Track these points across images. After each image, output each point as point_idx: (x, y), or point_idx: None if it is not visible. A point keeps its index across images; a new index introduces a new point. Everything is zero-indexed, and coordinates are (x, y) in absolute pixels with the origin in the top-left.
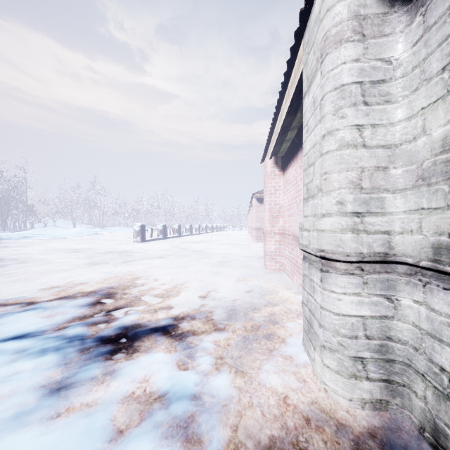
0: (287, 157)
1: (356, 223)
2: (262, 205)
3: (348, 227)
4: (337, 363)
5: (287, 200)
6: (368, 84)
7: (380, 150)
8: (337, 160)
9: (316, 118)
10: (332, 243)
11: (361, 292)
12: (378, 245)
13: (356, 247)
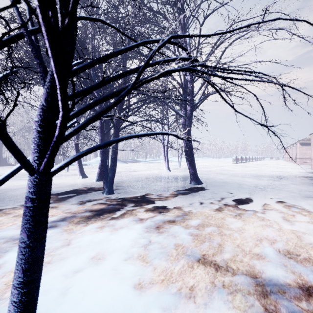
0: None
1: None
2: (303, 146)
3: None
4: None
5: None
6: None
7: None
8: None
9: None
10: None
11: None
12: None
13: None
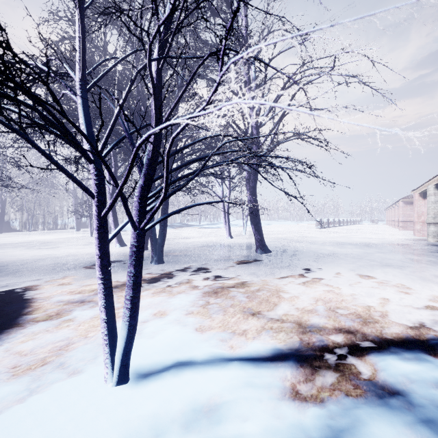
0: (425, 194)
1: (433, 219)
2: (407, 206)
3: (432, 219)
4: (431, 237)
5: (425, 210)
6: (436, 201)
7: (437, 209)
8: (431, 211)
9: (428, 203)
10: (430, 221)
11: (435, 227)
12: (437, 221)
13: (433, 222)
